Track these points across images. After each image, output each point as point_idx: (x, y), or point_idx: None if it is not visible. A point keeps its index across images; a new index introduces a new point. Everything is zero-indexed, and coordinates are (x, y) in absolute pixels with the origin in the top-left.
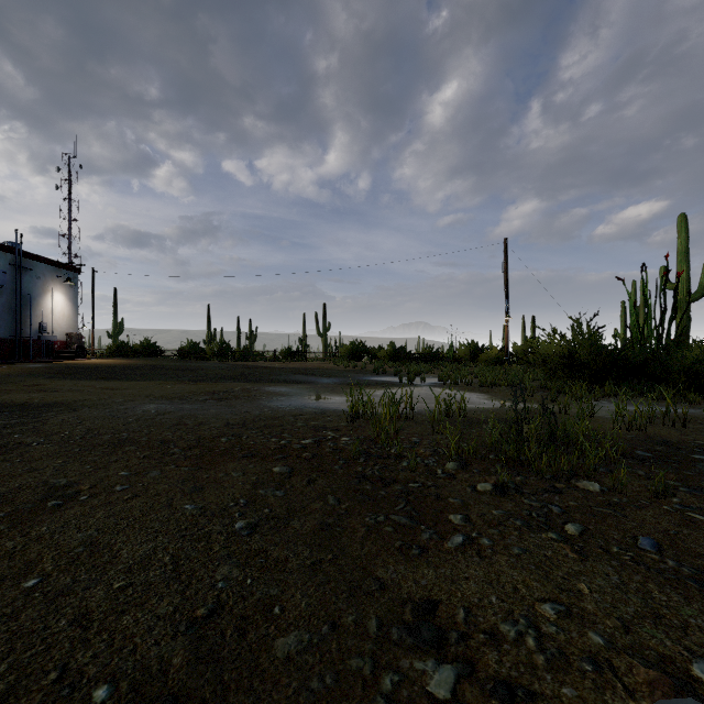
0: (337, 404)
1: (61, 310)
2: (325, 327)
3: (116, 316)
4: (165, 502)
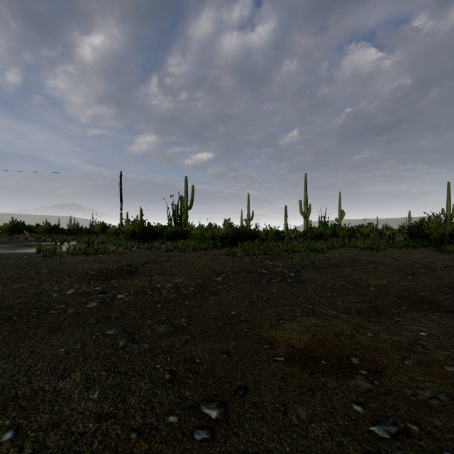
0: (25, 251)
1: None
2: None
3: None
4: (2, 261)
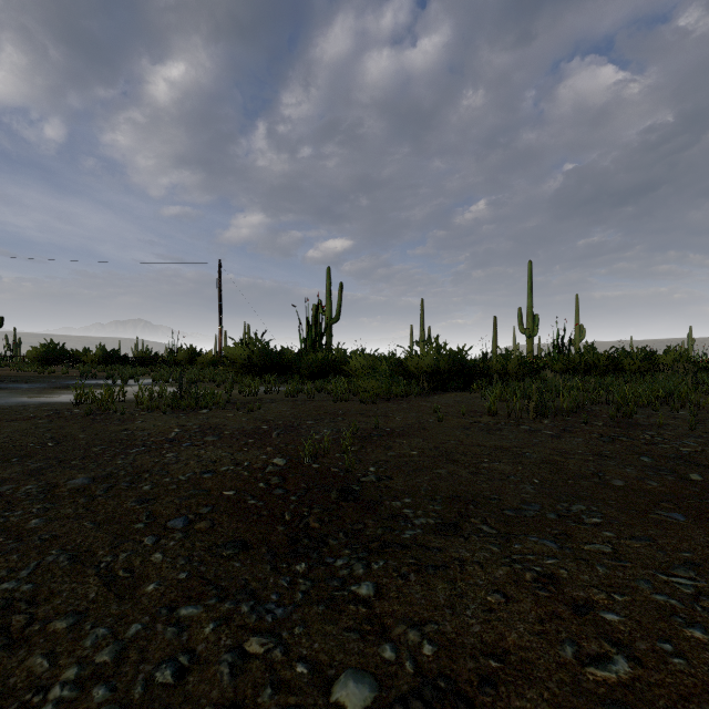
0: (55, 399)
1: None
2: None
3: None
4: None
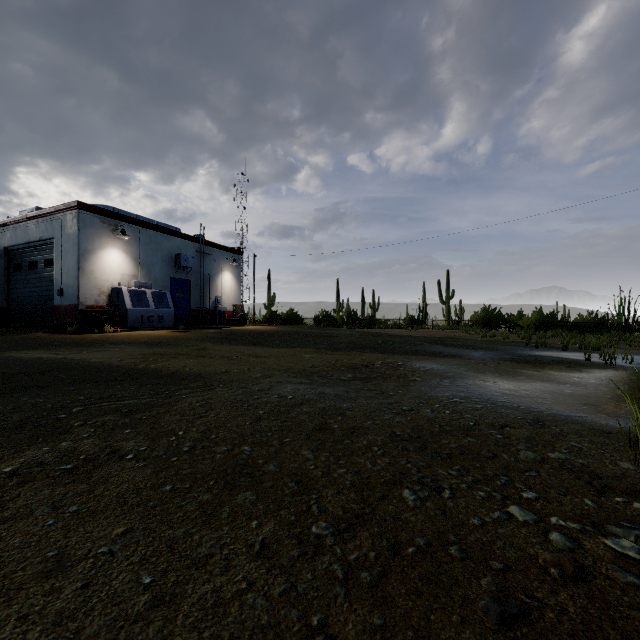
0: (537, 399)
1: (229, 286)
2: (448, 294)
3: (269, 291)
4: None
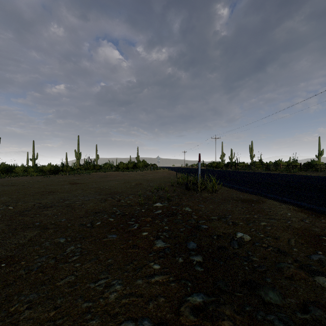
0: None
1: None
2: None
3: None
4: None
